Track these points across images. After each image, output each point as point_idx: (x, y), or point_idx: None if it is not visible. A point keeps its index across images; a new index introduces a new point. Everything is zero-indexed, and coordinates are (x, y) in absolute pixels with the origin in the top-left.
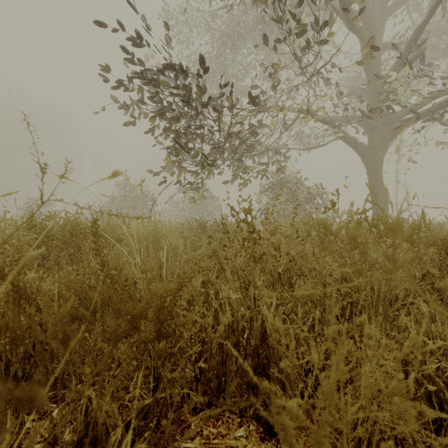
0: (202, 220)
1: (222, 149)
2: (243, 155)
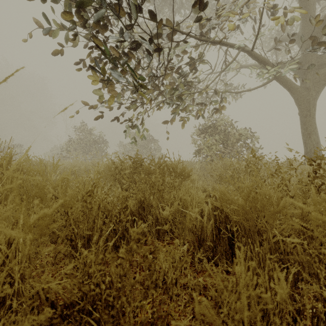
0: (138, 158)
1: (162, 81)
2: (183, 93)
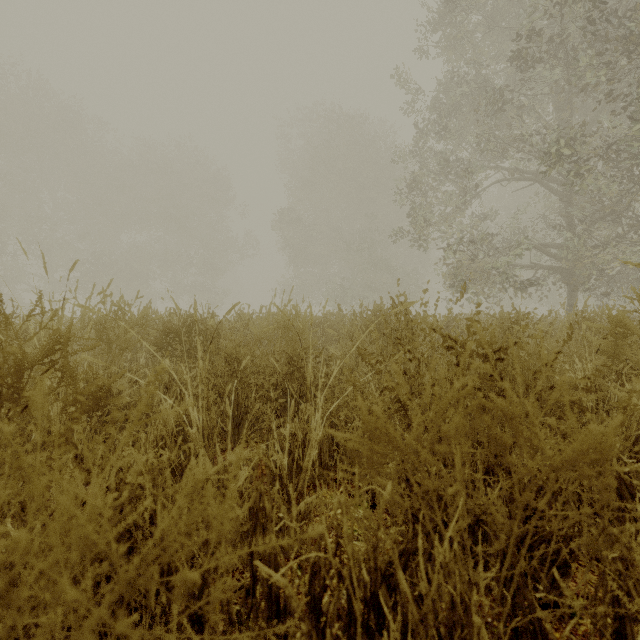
0: None
1: None
2: None
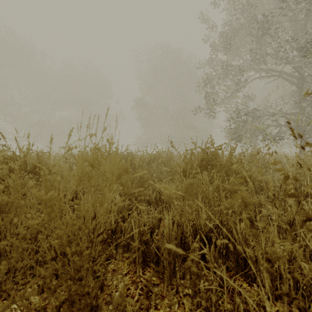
0: None
1: None
2: None
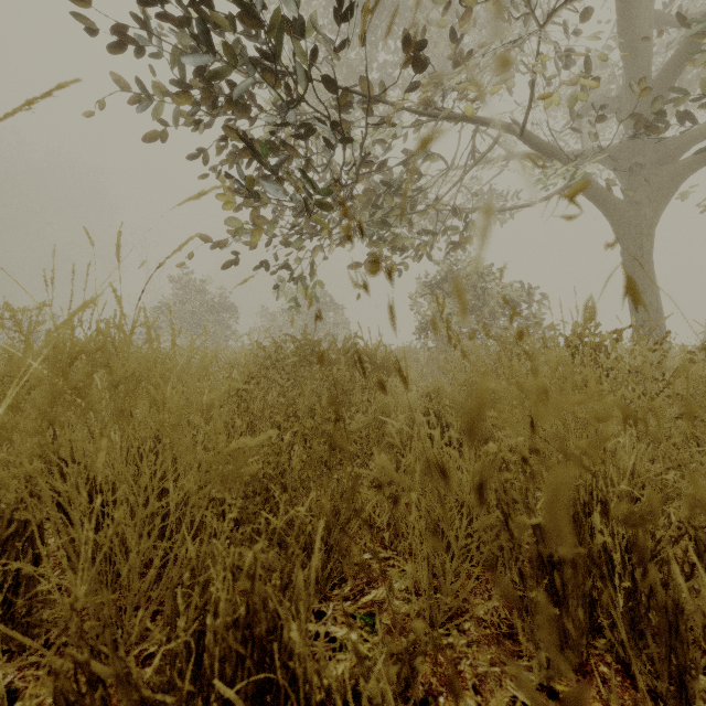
0: (307, 340)
1: (351, 196)
2: (392, 214)
